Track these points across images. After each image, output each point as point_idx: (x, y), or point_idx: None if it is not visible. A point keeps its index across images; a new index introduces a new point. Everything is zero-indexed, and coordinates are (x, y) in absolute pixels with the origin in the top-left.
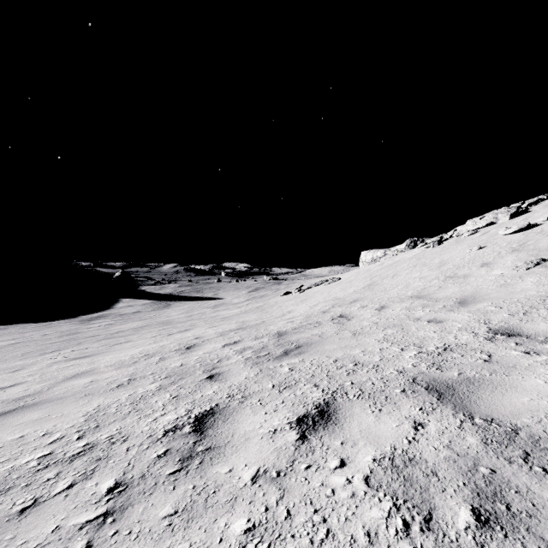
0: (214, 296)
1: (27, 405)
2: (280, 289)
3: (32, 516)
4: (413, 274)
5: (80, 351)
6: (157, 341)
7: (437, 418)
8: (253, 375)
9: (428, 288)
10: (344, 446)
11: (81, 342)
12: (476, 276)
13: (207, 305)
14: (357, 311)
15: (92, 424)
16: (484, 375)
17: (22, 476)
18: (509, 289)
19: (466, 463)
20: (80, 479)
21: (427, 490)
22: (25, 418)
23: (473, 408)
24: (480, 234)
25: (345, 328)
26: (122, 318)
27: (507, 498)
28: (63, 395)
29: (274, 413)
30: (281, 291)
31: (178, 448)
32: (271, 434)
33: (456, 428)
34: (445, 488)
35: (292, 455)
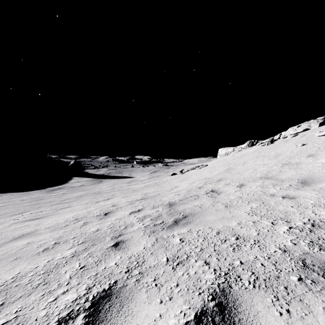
0: (129, 176)
1: None
2: (169, 172)
3: None
4: (257, 162)
5: (36, 213)
6: (87, 207)
7: None
8: (150, 245)
9: (271, 171)
10: None
11: (41, 206)
12: (306, 163)
13: (124, 181)
14: (223, 187)
15: None
16: None
17: None
18: None
19: None
20: None
21: None
22: None
23: None
24: (300, 136)
25: (218, 201)
26: (72, 189)
27: None
28: (1, 257)
29: (169, 302)
30: (170, 173)
31: None
32: None
33: None
34: None
35: None
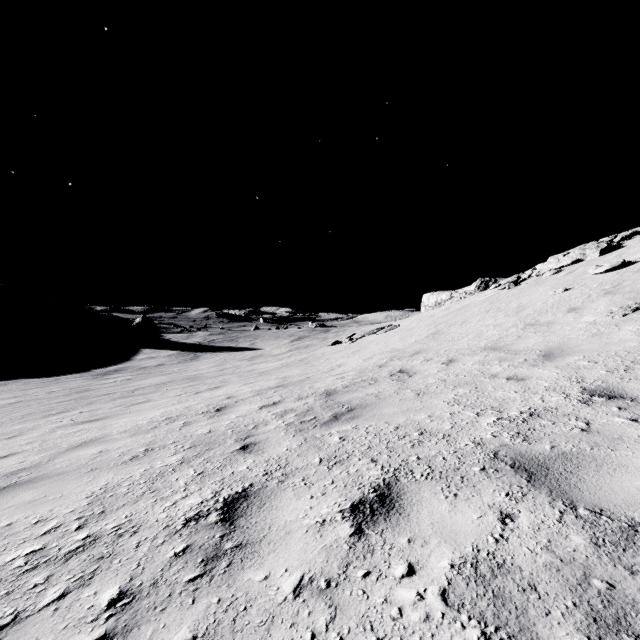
0: (250, 346)
1: (21, 482)
2: (328, 338)
3: (9, 639)
4: (485, 321)
5: (91, 413)
6: (181, 400)
7: (530, 507)
8: (295, 446)
9: (505, 337)
10: (412, 545)
11: (93, 401)
12: (562, 323)
13: (242, 356)
14: (420, 365)
15: (96, 508)
16: (583, 449)
17: (4, 580)
18: (604, 340)
19: (573, 573)
20: (75, 585)
21: (525, 612)
22: (16, 499)
23: (574, 495)
24: (565, 273)
25: (406, 386)
26: (143, 373)
27: (635, 627)
28: (65, 469)
29: (322, 497)
30: (329, 340)
31: (201, 543)
32: (319, 526)
33: (556, 522)
34: (549, 610)
35: (345, 556)
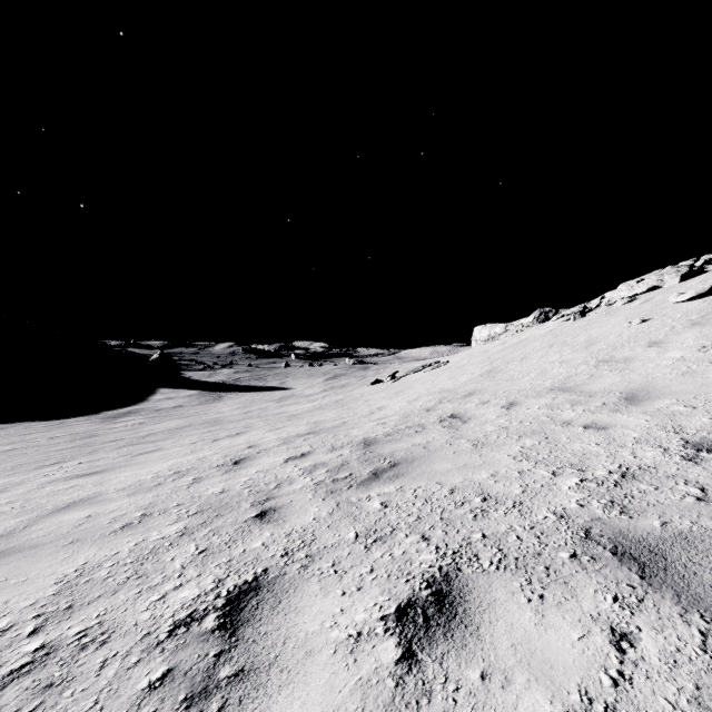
0: (280, 386)
1: None
2: (367, 377)
3: None
4: (549, 357)
5: (90, 464)
6: (196, 450)
7: (653, 622)
8: (325, 513)
9: (574, 376)
10: (488, 685)
11: (96, 449)
12: (643, 359)
13: (271, 397)
14: (475, 409)
15: (63, 601)
16: (707, 528)
17: None
18: (699, 380)
19: None
20: None
21: None
22: None
23: None
24: (640, 302)
25: (461, 435)
26: (158, 415)
27: None
28: (41, 540)
29: (357, 593)
30: (368, 379)
31: (188, 667)
32: (352, 644)
33: (699, 651)
34: None
35: (390, 701)
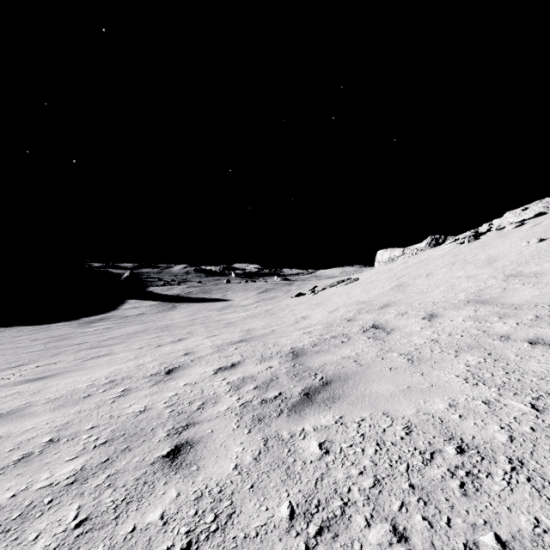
0: (222, 298)
1: None
2: (291, 291)
3: None
4: (454, 273)
5: (46, 367)
6: (139, 355)
7: None
8: (249, 458)
9: (486, 289)
10: None
11: (60, 352)
12: None
13: (214, 307)
14: (396, 320)
15: None
16: None
17: None
18: None
19: None
20: None
21: None
22: None
23: None
24: (530, 225)
25: (390, 347)
26: (124, 321)
27: None
28: None
29: None
30: (292, 292)
31: None
32: None
33: None
34: None
35: None
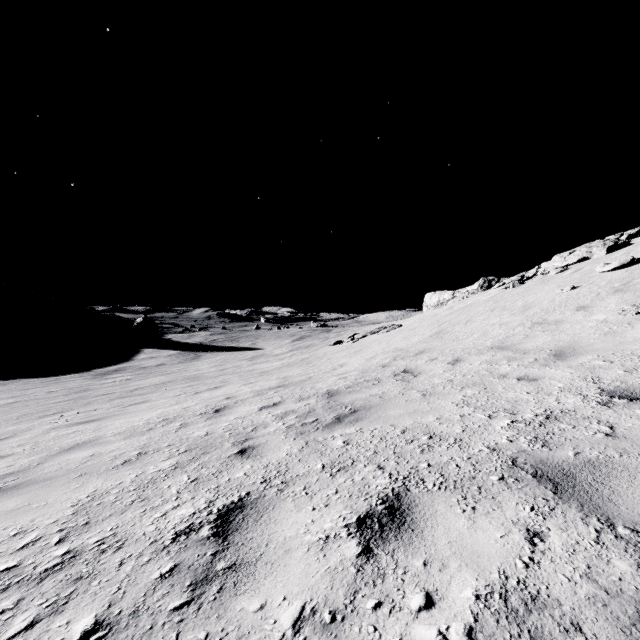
0: (252, 346)
1: (6, 488)
2: (329, 338)
3: None
4: (491, 320)
5: (87, 413)
6: (180, 401)
7: (560, 524)
8: (296, 450)
9: (512, 336)
10: (429, 569)
11: (91, 401)
12: (571, 322)
13: (243, 356)
14: (425, 365)
15: (80, 519)
16: (611, 456)
17: None
18: (618, 339)
19: (624, 609)
20: (46, 612)
21: None
22: None
23: (609, 510)
24: (571, 271)
25: (412, 387)
26: (143, 372)
27: None
28: (54, 474)
29: (325, 508)
30: (330, 340)
31: (190, 563)
32: (322, 544)
33: (593, 543)
34: None
35: (352, 582)
